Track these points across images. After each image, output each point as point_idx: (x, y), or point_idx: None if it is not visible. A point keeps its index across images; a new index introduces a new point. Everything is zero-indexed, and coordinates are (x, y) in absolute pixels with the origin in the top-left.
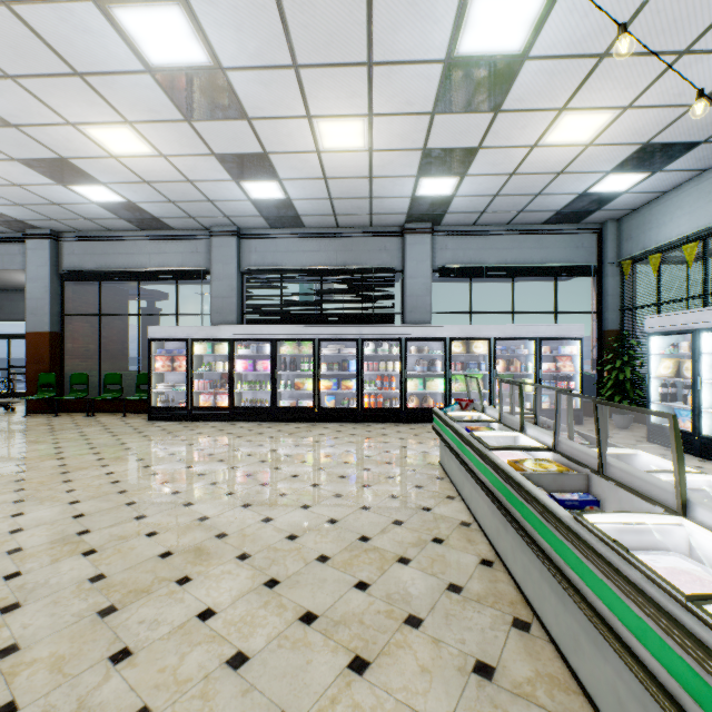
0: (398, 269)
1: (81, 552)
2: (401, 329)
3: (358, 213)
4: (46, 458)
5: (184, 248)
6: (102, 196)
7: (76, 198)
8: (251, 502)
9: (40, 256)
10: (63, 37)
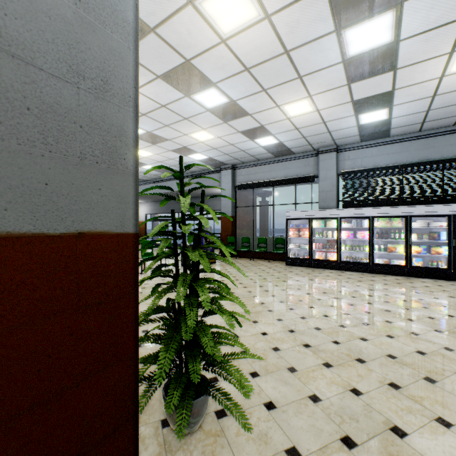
0: None
1: (357, 338)
2: None
3: (448, 116)
4: (262, 281)
5: (299, 164)
6: (267, 142)
7: (253, 146)
8: (438, 329)
9: (227, 178)
10: (305, 59)
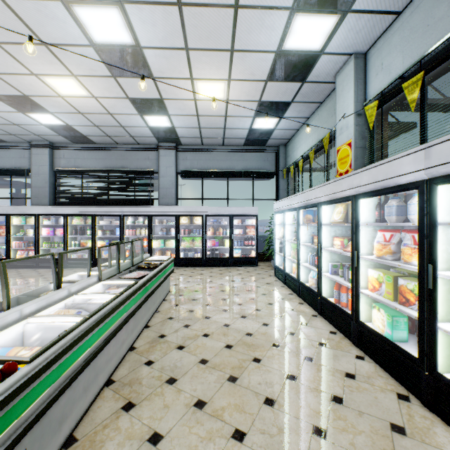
0: (157, 171)
1: None
2: (148, 209)
3: (123, 135)
4: None
5: (14, 154)
6: None
7: None
8: None
9: None
10: None
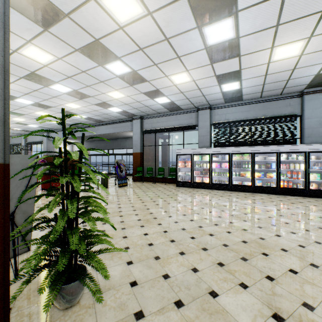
0: (298, 115)
1: (208, 234)
2: (305, 147)
3: (276, 88)
4: (156, 197)
5: (186, 117)
6: (163, 101)
7: (154, 103)
8: (260, 226)
9: (137, 125)
10: (180, 45)
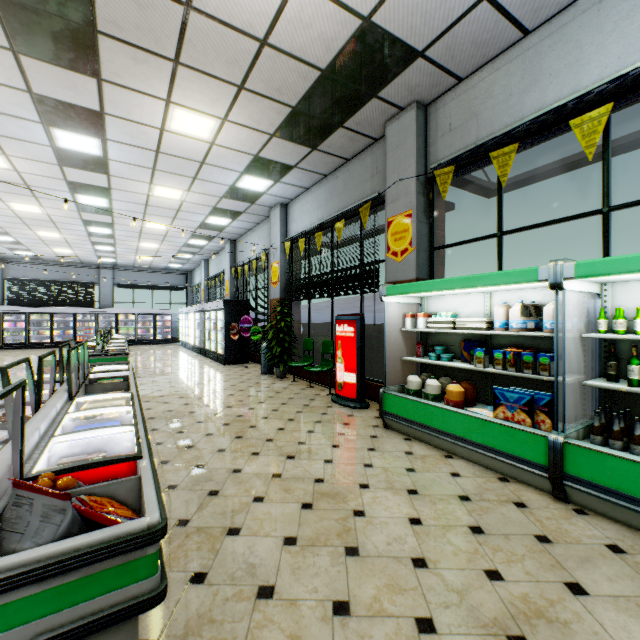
0: (98, 283)
1: None
2: (96, 310)
3: (75, 260)
4: None
5: None
6: None
7: None
8: (33, 356)
9: None
10: None
